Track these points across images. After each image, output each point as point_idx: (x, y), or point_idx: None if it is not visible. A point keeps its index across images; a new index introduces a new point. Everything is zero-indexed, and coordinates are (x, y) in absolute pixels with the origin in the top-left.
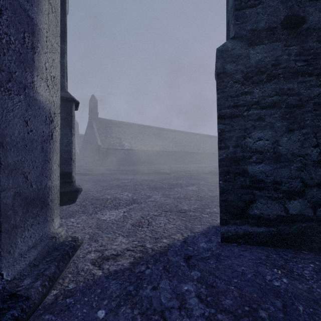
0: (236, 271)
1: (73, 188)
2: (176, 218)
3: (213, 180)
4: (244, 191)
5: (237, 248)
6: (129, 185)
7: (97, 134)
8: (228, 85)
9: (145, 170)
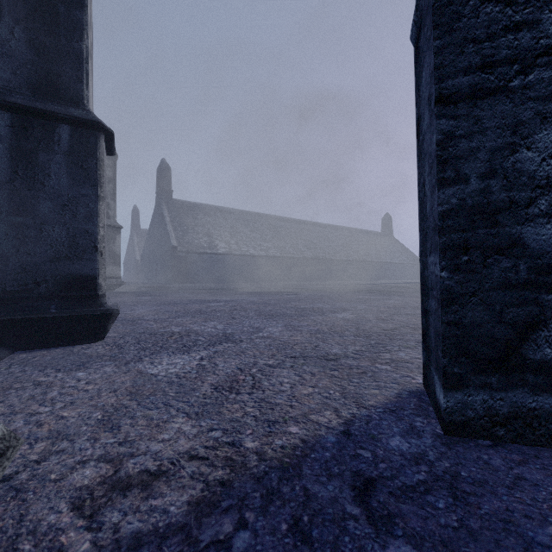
0: (538, 545)
1: (100, 309)
2: (319, 373)
3: (382, 303)
4: (511, 296)
5: (497, 453)
6: (221, 310)
7: (169, 227)
8: (467, 10)
9: (254, 288)
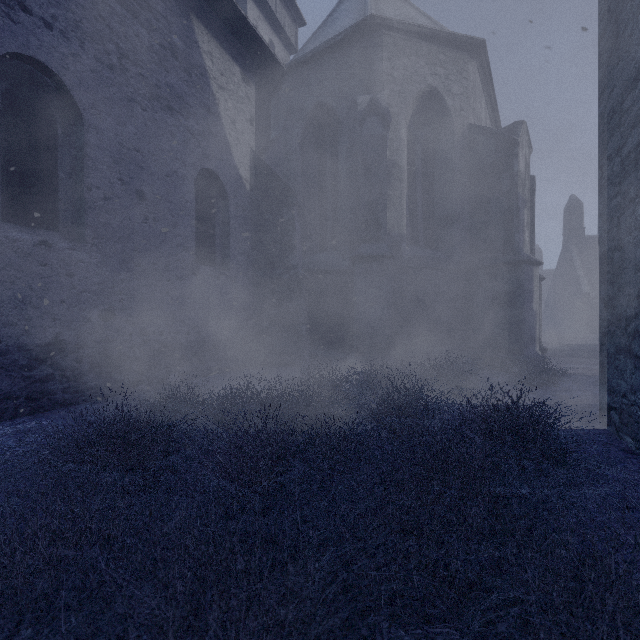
0: None
1: (540, 347)
2: None
3: None
4: None
5: None
6: None
7: (579, 272)
8: None
9: None
